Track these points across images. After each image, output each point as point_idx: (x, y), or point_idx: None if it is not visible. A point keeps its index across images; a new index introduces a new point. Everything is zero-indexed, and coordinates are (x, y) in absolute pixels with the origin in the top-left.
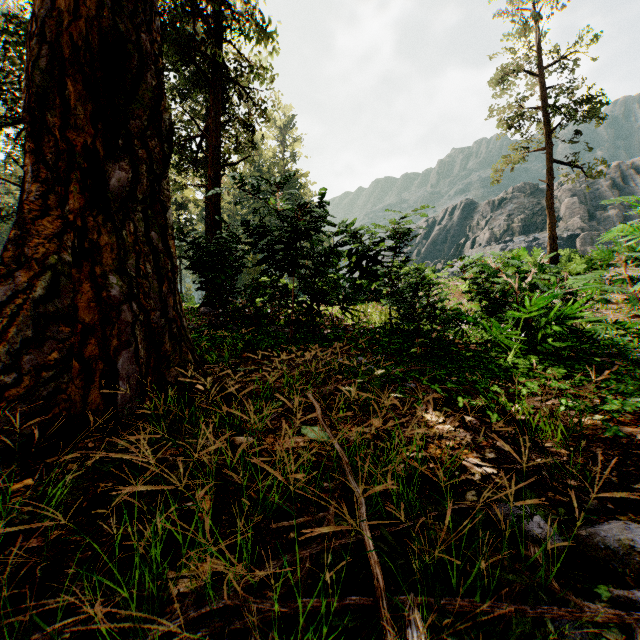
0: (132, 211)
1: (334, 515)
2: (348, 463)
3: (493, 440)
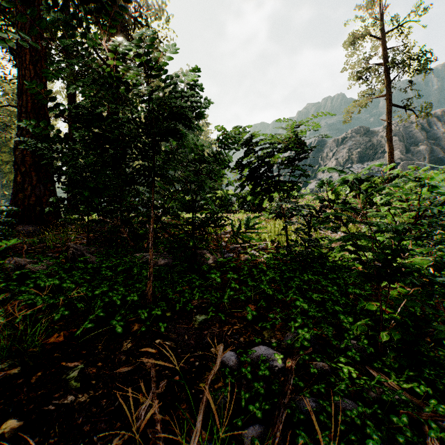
0: None
1: None
2: None
3: None
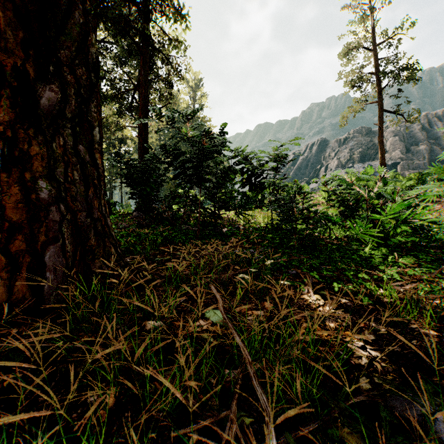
0: (62, 127)
1: (236, 413)
2: (251, 362)
3: (368, 321)
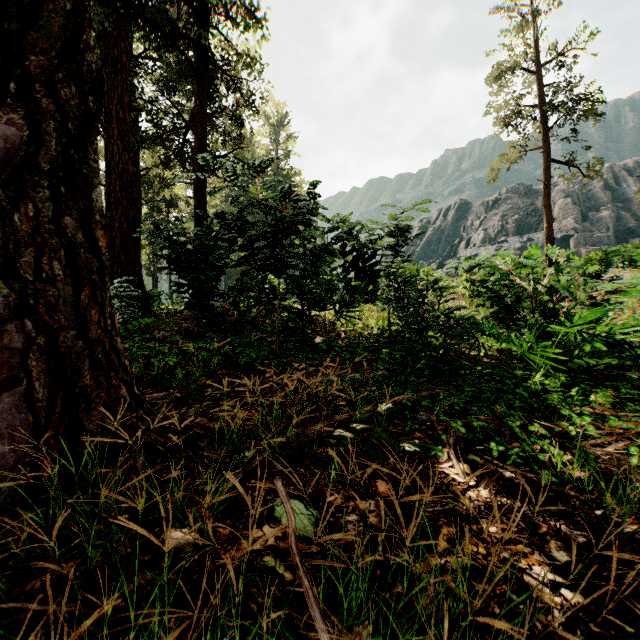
0: (33, 186)
1: None
2: None
3: (554, 520)
